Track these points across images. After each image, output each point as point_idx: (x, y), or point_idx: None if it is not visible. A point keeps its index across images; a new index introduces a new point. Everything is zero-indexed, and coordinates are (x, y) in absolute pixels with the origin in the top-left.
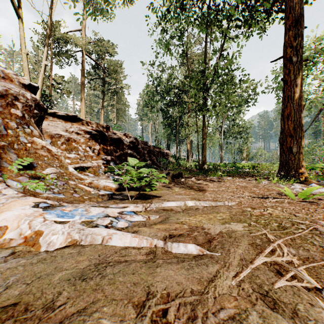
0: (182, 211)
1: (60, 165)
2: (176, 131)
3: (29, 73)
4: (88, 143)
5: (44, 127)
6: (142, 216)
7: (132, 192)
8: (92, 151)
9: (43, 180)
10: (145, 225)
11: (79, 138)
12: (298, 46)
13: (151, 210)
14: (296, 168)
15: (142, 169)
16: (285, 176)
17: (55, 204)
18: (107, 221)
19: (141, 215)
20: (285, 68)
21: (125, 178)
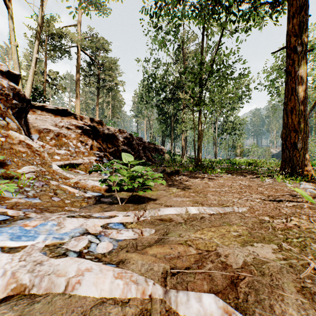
0: (184, 223)
1: (42, 162)
2: (171, 128)
3: (19, 66)
4: (80, 138)
5: (32, 121)
6: (133, 232)
7: (124, 193)
8: (84, 146)
9: (17, 181)
10: (136, 247)
11: (69, 134)
12: (303, 35)
13: (145, 220)
14: (301, 165)
15: (135, 167)
16: (289, 174)
17: (18, 216)
18: (82, 244)
19: (131, 230)
20: (289, 58)
21: (114, 179)
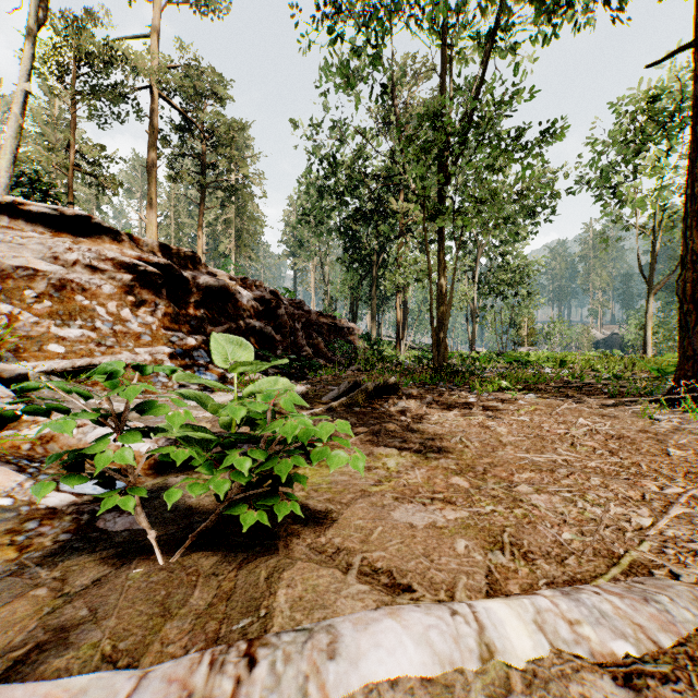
0: None
1: None
2: (371, 280)
3: None
4: (129, 298)
5: None
6: None
7: None
8: (141, 319)
9: None
10: None
11: (97, 283)
12: None
13: None
14: None
15: (259, 382)
16: None
17: None
18: None
19: None
20: None
21: (107, 461)
